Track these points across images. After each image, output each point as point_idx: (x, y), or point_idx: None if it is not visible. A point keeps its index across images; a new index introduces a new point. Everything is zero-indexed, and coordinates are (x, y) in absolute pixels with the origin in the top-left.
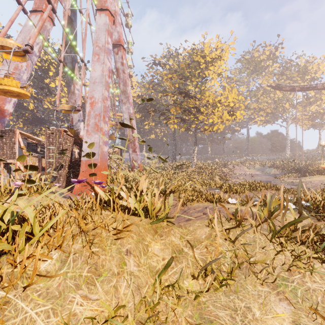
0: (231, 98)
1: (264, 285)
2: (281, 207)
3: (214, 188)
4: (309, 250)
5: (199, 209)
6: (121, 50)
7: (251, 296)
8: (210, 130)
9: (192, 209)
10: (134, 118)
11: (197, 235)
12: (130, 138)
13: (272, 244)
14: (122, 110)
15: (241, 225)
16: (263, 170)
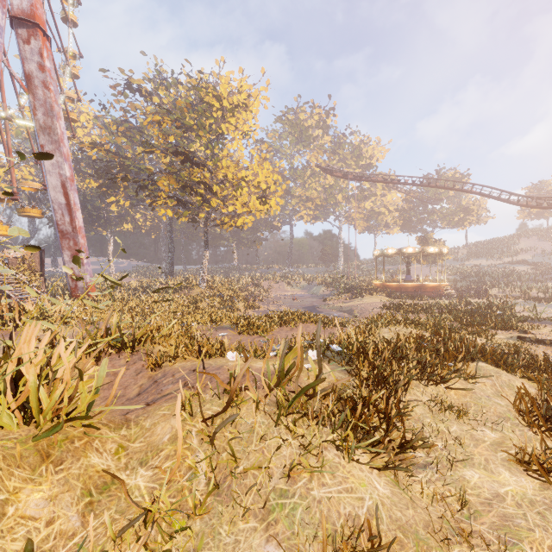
0: (263, 176)
1: (251, 516)
2: (298, 362)
3: (226, 325)
4: (326, 428)
5: (181, 376)
6: (38, 36)
7: (221, 550)
8: (233, 224)
9: (169, 376)
10: (74, 187)
11: (155, 438)
12: (64, 228)
13: (278, 430)
14: (44, 168)
15: (236, 402)
16: (310, 289)
